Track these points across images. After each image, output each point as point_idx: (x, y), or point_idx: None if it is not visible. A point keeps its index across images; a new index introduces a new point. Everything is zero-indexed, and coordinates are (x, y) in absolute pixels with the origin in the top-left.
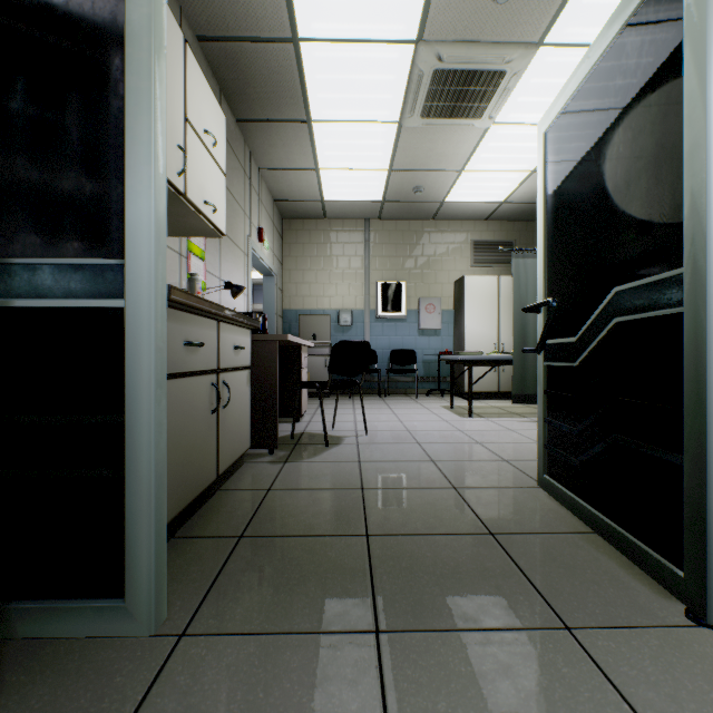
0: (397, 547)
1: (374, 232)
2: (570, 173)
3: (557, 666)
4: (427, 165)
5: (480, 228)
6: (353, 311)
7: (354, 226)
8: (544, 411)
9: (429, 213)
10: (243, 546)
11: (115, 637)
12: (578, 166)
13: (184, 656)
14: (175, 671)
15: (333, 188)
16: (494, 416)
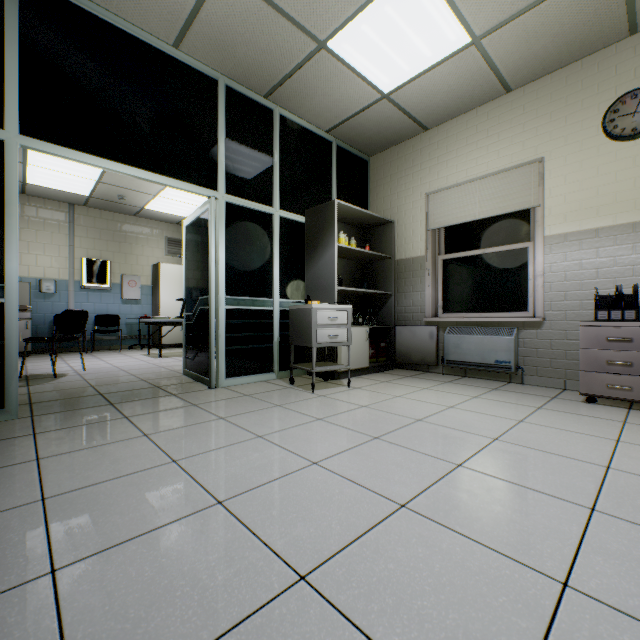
0: (116, 394)
1: (80, 216)
2: (192, 250)
3: (167, 398)
4: (130, 186)
5: (173, 229)
6: (57, 280)
7: (58, 207)
8: (185, 343)
9: (132, 212)
10: (36, 404)
11: (1, 421)
12: (194, 249)
13: (40, 417)
14: (40, 418)
15: (40, 178)
16: (177, 356)
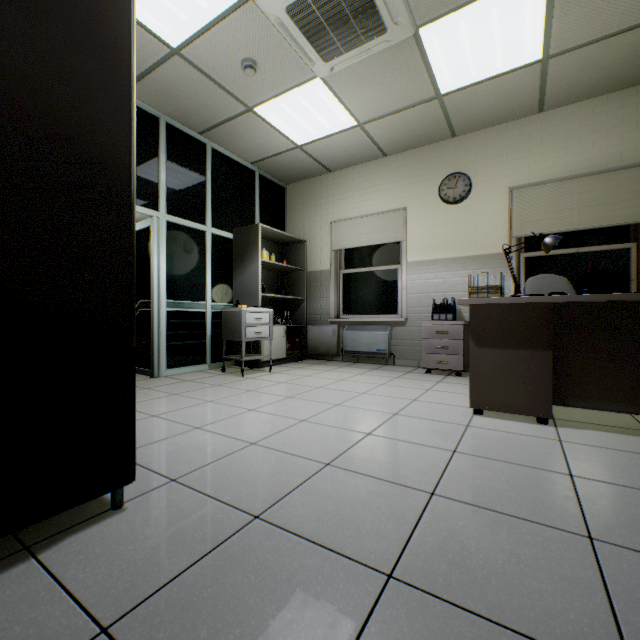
0: None
1: None
2: None
3: None
4: None
5: None
6: None
7: None
8: None
9: None
10: None
11: None
12: None
13: None
14: None
15: None
16: None
